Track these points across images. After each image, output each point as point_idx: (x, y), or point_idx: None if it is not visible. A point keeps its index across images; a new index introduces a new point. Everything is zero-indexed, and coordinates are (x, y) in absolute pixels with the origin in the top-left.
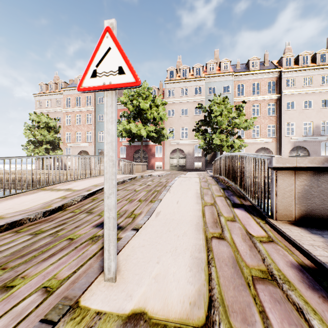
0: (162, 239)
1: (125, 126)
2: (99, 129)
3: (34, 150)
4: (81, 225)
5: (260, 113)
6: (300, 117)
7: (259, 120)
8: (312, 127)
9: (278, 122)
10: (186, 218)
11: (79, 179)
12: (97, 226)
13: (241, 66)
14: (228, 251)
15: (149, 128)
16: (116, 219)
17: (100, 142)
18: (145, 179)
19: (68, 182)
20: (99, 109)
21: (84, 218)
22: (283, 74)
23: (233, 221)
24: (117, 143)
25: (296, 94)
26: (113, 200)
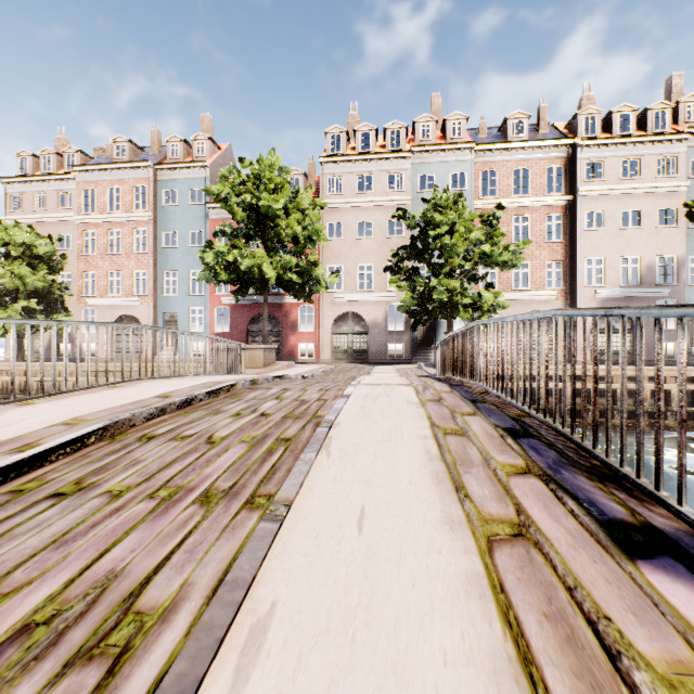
0: None
1: (224, 256)
2: (166, 265)
3: None
4: None
5: (530, 236)
6: (614, 246)
7: (529, 250)
8: (640, 269)
9: (569, 255)
10: None
11: (48, 395)
12: None
13: (489, 133)
14: None
15: (283, 263)
16: None
17: (169, 297)
18: (260, 390)
19: None
20: (166, 218)
21: None
22: (580, 151)
23: None
24: (208, 299)
25: (607, 195)
26: None
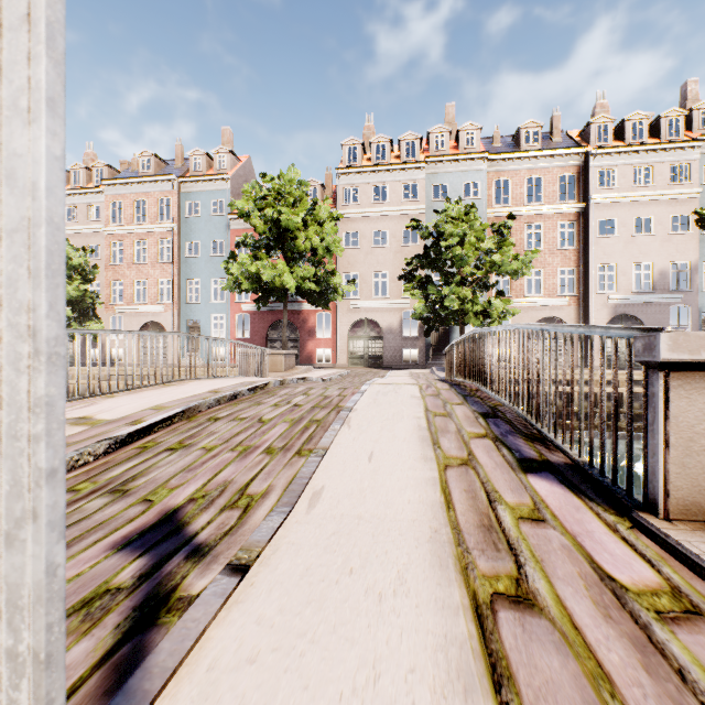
0: (326, 616)
1: (248, 267)
2: (189, 274)
3: None
4: (76, 543)
5: (543, 243)
6: (626, 253)
7: (542, 257)
8: (653, 275)
9: (581, 262)
10: (399, 511)
11: (122, 391)
12: (125, 546)
13: (503, 142)
14: (573, 679)
15: (303, 273)
16: (61, 657)
17: (192, 304)
18: (289, 388)
19: (91, 398)
20: (189, 229)
21: (96, 513)
22: (592, 160)
23: (538, 522)
24: (229, 306)
25: (619, 202)
26: (32, 558)
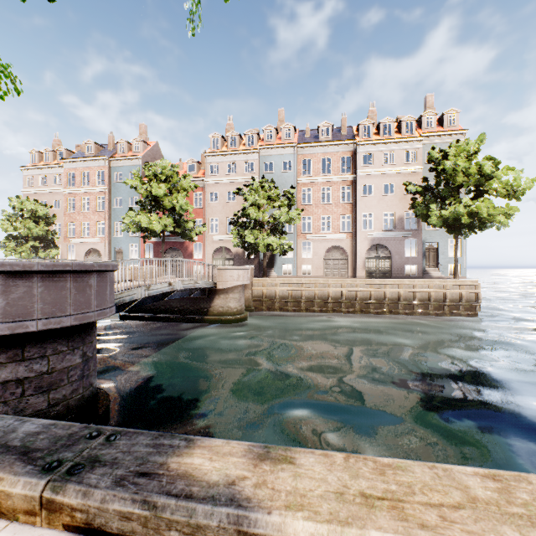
0: None
1: (134, 219)
2: (116, 218)
3: (16, 249)
4: None
5: (331, 199)
6: (379, 206)
7: (330, 208)
8: (395, 220)
9: (354, 211)
10: None
11: None
12: None
13: (313, 133)
14: None
15: (166, 221)
16: None
17: (118, 237)
18: None
19: None
20: (116, 190)
21: None
22: (358, 148)
23: None
24: (141, 239)
25: (375, 174)
26: None
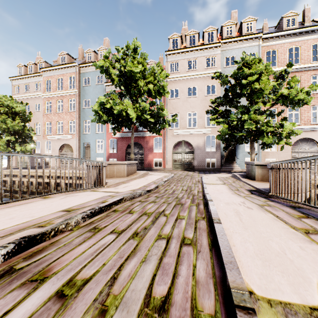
0: None
1: (104, 105)
2: (85, 117)
3: None
4: None
5: None
6: None
7: None
8: None
9: None
10: None
11: None
12: None
13: (269, 30)
14: None
15: (141, 108)
16: None
17: (86, 134)
18: (2, 297)
19: None
20: (85, 92)
21: None
22: None
23: None
24: (105, 135)
25: None
26: None
